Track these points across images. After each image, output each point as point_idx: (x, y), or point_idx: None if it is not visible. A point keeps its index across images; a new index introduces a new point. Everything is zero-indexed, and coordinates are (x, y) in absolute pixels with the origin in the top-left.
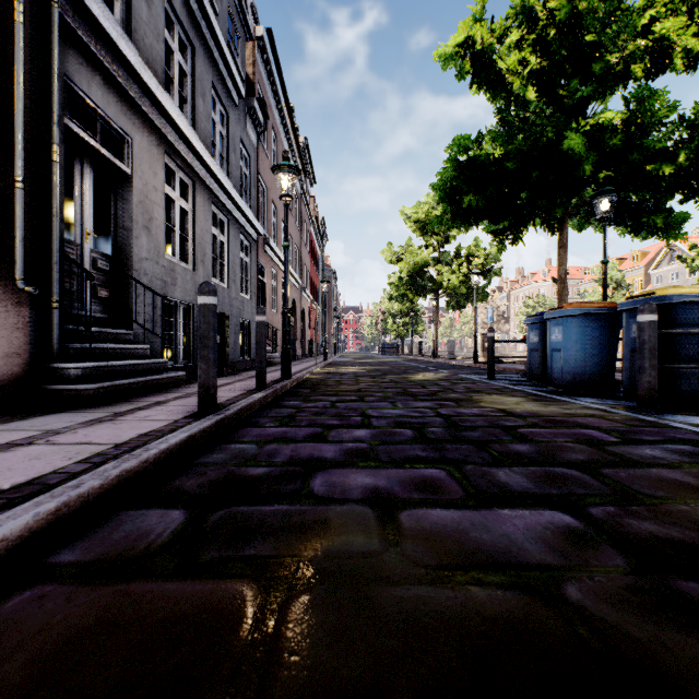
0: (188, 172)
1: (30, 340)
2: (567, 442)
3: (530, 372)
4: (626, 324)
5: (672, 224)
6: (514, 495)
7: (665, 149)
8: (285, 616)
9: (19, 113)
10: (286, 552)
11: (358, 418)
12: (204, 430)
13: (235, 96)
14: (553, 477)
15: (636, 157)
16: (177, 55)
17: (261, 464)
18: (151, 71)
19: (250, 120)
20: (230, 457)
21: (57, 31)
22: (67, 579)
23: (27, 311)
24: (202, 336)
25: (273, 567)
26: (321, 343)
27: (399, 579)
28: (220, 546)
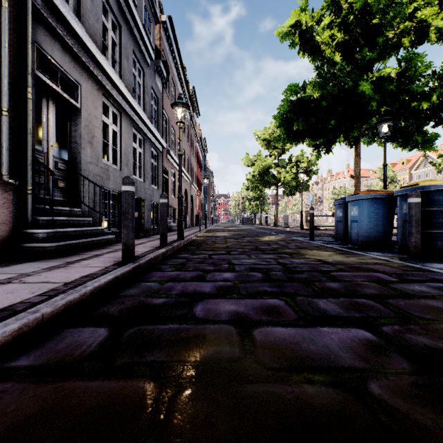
0: (117, 107)
1: (12, 214)
2: (363, 281)
3: (337, 236)
4: (399, 205)
5: (427, 141)
6: (330, 317)
7: (424, 92)
8: (173, 407)
9: (5, 66)
10: (175, 358)
11: (226, 265)
12: (125, 273)
13: (148, 59)
14: (355, 305)
15: (405, 97)
16: (110, 31)
17: (161, 296)
18: (93, 41)
19: (158, 75)
20: (141, 291)
21: (30, 13)
22: (22, 378)
23: (11, 196)
24: (124, 212)
25: (166, 369)
26: (203, 217)
27: (253, 378)
28: (130, 354)
